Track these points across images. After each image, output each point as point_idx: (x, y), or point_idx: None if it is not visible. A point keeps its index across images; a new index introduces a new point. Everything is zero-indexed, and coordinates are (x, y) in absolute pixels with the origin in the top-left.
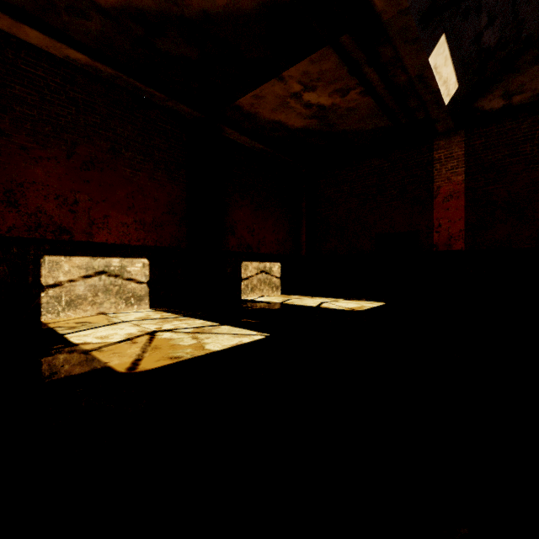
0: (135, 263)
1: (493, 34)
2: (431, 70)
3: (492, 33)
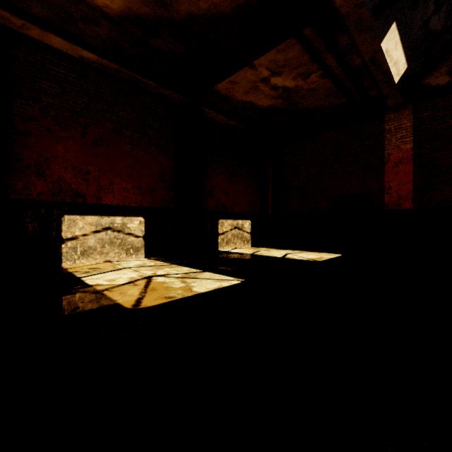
0: (133, 220)
1: (440, 20)
2: (383, 53)
3: (438, 18)
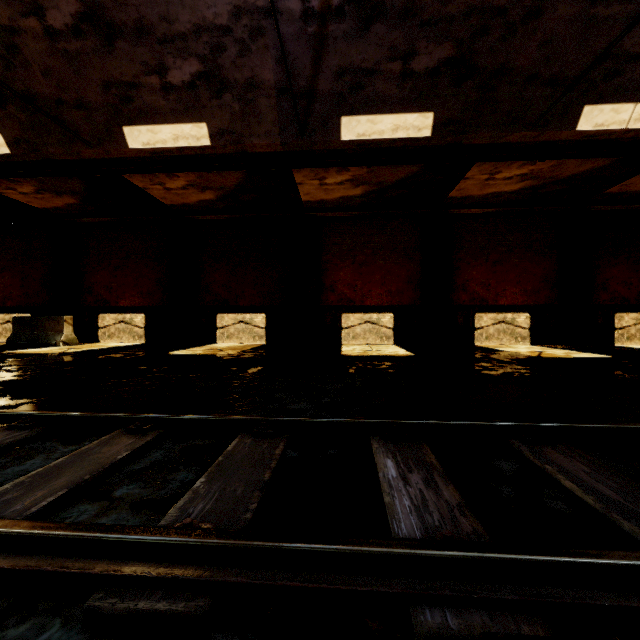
0: (520, 316)
1: None
2: None
3: None
